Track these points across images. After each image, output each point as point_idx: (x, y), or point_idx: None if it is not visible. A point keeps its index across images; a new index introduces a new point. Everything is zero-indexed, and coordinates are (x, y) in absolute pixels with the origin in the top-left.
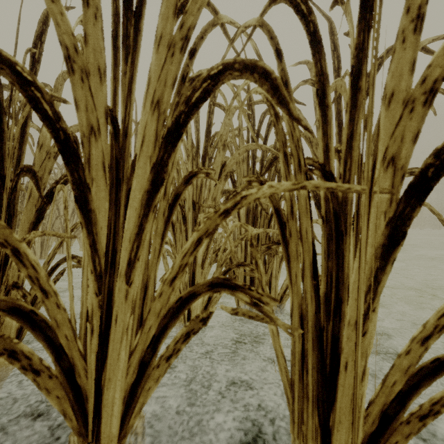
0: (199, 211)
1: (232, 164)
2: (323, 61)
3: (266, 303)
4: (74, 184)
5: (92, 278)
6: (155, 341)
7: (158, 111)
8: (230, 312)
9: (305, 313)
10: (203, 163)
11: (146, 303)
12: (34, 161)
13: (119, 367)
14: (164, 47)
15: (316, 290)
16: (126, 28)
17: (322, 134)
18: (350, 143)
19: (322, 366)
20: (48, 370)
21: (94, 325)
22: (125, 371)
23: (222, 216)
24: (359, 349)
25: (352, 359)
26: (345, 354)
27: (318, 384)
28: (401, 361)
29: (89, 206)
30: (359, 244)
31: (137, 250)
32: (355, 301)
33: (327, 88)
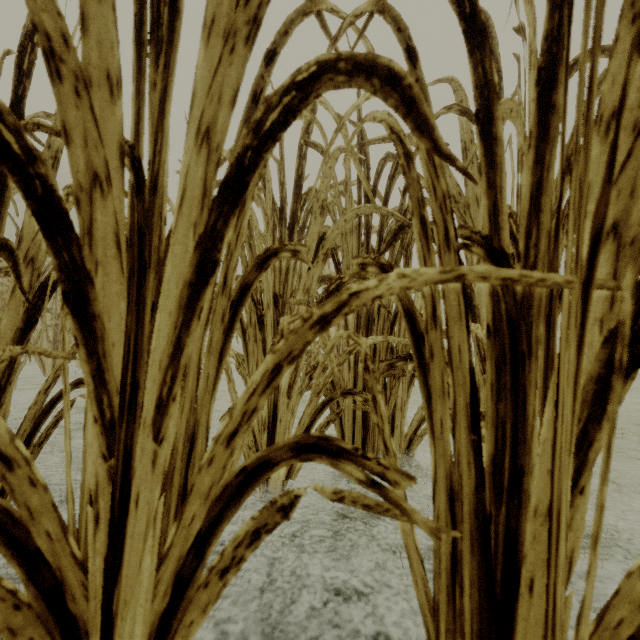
0: (284, 309)
1: (335, 236)
2: (488, 62)
3: (394, 483)
4: (62, 272)
5: (96, 430)
6: (202, 542)
7: (208, 146)
8: (330, 497)
9: (458, 489)
10: (290, 235)
11: (192, 466)
12: (21, 233)
13: (141, 583)
14: (217, 37)
15: (476, 450)
16: (157, 10)
17: (487, 186)
18: (537, 201)
19: (488, 582)
20: (12, 596)
21: (100, 509)
22: (150, 591)
23: (316, 327)
24: (560, 566)
25: (541, 574)
26: (529, 564)
27: (480, 613)
28: (632, 584)
29: (91, 308)
30: (553, 375)
31: (172, 384)
32: (547, 473)
33: (495, 108)
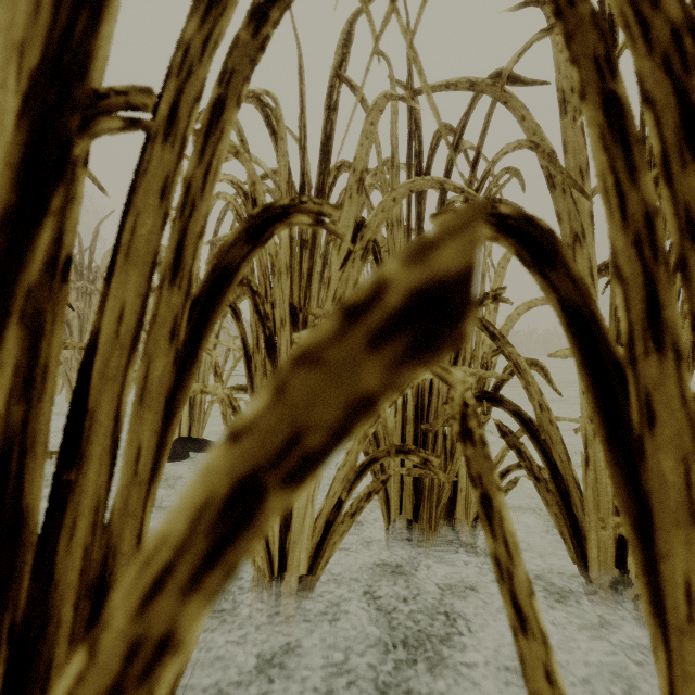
0: (305, 327)
1: (380, 221)
2: None
3: None
4: None
5: None
6: None
7: None
8: None
9: None
10: None
11: None
12: None
13: None
14: None
15: None
16: None
17: None
18: None
19: None
20: None
21: None
22: None
23: (397, 338)
24: None
25: None
26: None
27: None
28: None
29: None
30: None
31: None
32: None
33: None
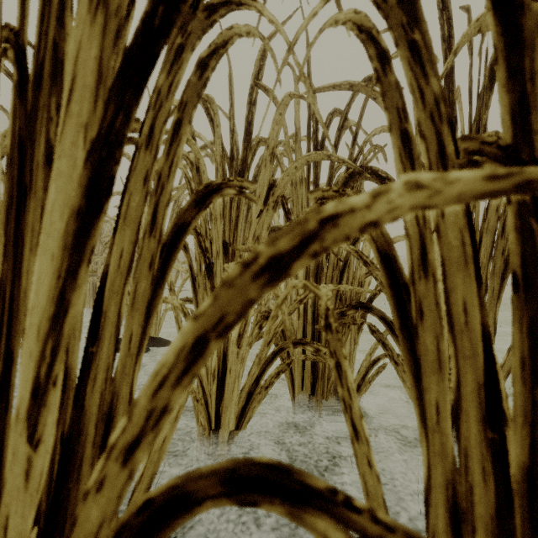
0: (233, 257)
1: (286, 183)
2: None
3: None
4: None
5: None
6: None
7: (103, 7)
8: None
9: (466, 507)
10: None
11: None
12: None
13: None
14: None
15: (496, 455)
16: None
17: (508, 76)
18: None
19: None
20: None
21: None
22: None
23: (263, 276)
24: None
25: None
26: None
27: None
28: None
29: None
30: None
31: (51, 360)
32: None
33: None
